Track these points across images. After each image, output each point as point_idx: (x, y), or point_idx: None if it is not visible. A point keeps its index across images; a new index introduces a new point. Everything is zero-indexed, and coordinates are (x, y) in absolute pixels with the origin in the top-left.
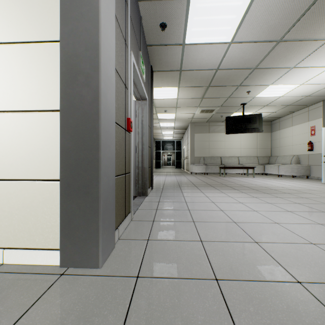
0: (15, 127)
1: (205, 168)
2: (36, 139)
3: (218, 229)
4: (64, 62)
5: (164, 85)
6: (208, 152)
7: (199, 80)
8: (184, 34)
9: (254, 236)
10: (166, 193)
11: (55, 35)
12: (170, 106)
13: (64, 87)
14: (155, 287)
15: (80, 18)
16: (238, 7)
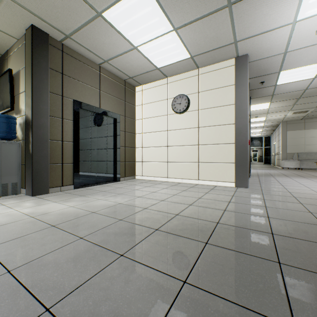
0: (220, 148)
1: (299, 163)
2: (226, 152)
3: (295, 187)
4: (236, 130)
5: (257, 103)
6: (304, 148)
7: (289, 97)
8: (275, 82)
9: (314, 190)
10: (262, 177)
11: (232, 122)
12: (261, 113)
13: (236, 137)
14: (268, 191)
15: (241, 117)
16: (315, 67)
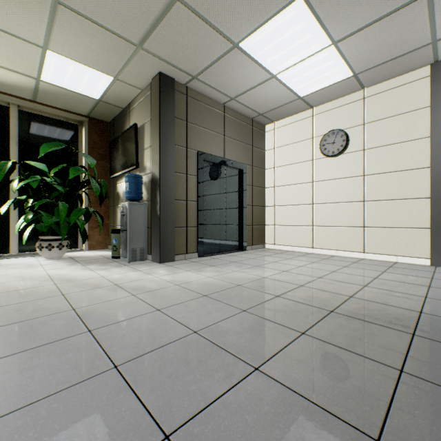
0: (402, 206)
1: None
2: (414, 211)
3: None
4: (433, 177)
5: None
6: None
7: None
8: None
9: None
10: None
11: (425, 165)
12: None
13: (433, 188)
14: None
15: None
16: None
